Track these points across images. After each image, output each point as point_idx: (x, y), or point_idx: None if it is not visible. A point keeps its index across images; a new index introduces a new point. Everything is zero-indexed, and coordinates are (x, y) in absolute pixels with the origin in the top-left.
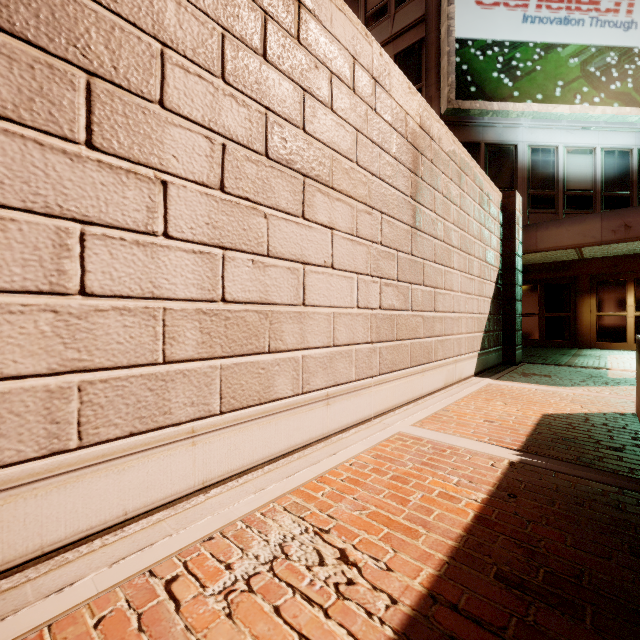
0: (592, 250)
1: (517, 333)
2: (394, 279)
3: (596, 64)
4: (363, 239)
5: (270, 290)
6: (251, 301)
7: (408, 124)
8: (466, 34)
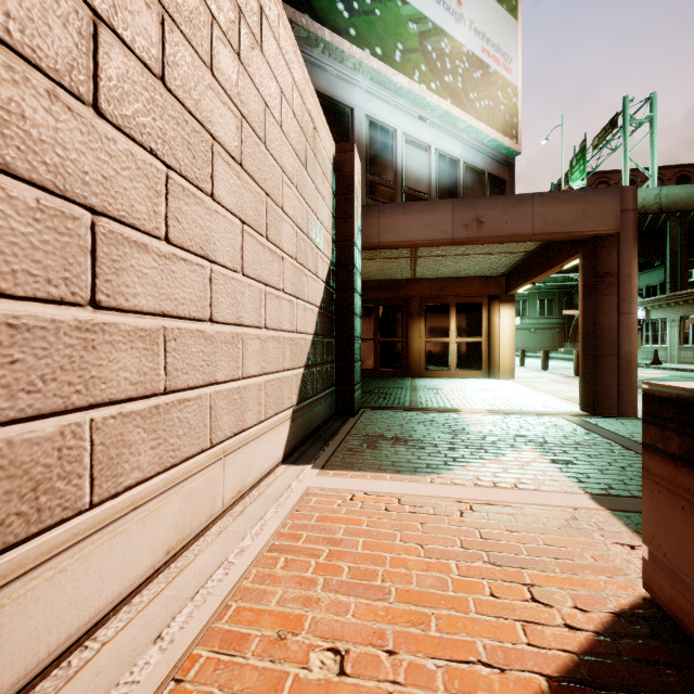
0: (425, 266)
1: (356, 365)
2: None
3: (433, 43)
4: None
5: None
6: None
7: None
8: None
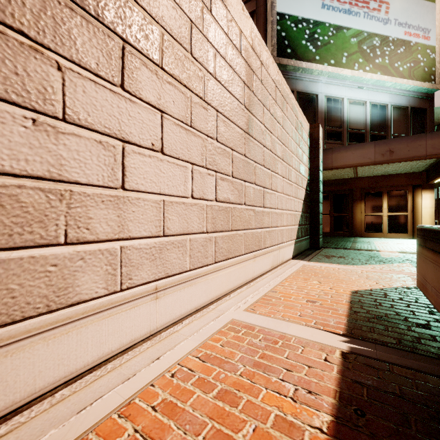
0: (363, 171)
1: (320, 226)
2: (229, 175)
3: (367, 44)
4: (198, 131)
5: (68, 164)
6: (31, 174)
7: (242, 40)
8: (284, 10)
